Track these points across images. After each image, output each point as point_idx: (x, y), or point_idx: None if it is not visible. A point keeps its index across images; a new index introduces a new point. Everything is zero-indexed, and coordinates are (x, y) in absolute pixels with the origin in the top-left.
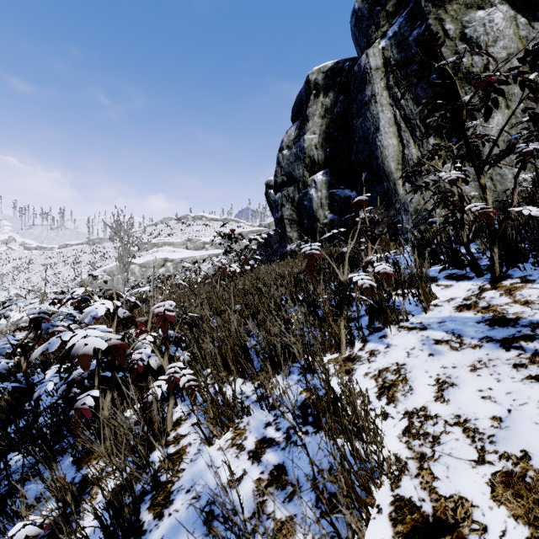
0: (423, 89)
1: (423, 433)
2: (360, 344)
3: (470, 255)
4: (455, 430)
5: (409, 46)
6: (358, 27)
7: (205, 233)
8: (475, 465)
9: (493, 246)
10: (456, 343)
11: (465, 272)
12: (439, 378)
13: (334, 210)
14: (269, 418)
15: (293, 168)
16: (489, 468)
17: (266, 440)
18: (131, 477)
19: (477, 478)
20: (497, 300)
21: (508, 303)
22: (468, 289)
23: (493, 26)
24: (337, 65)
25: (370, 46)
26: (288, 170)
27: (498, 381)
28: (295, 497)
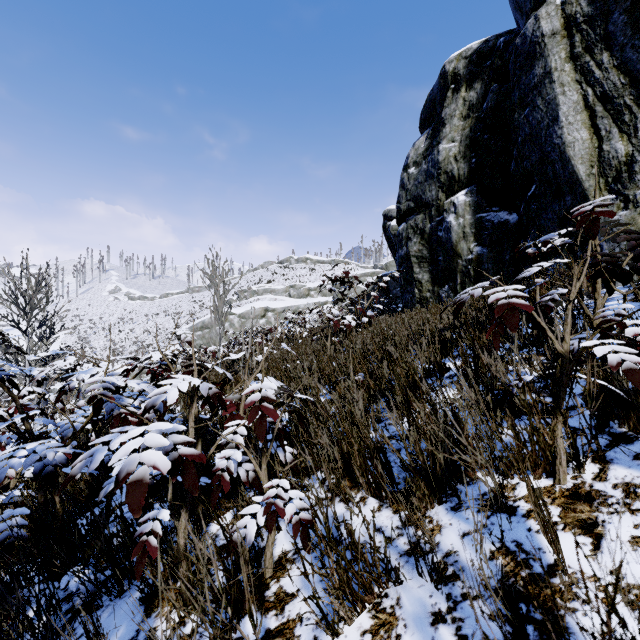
0: (636, 49)
1: None
2: (594, 466)
3: None
4: None
5: None
6: None
7: (309, 278)
8: None
9: None
10: None
11: None
12: None
13: (483, 242)
14: (437, 603)
15: (423, 190)
16: None
17: None
18: None
19: None
20: None
21: None
22: None
23: None
24: (486, 44)
25: (540, 5)
26: (416, 193)
27: None
28: None
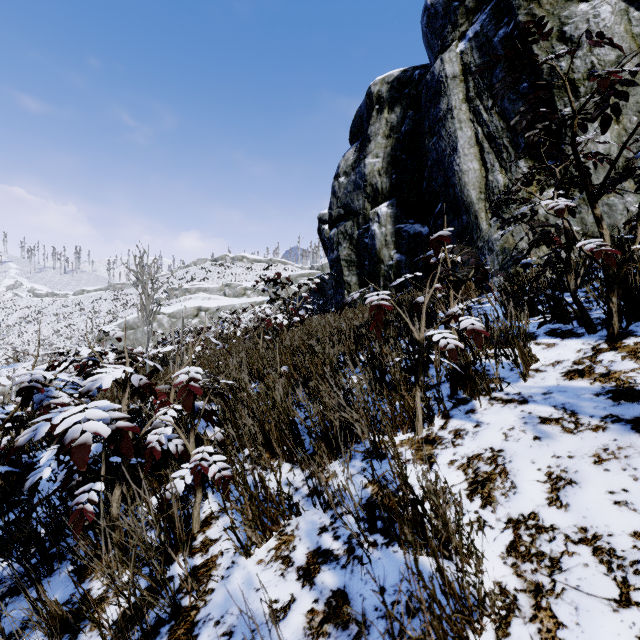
0: (511, 101)
1: (535, 552)
2: (441, 421)
3: (579, 306)
4: (581, 551)
5: (494, 49)
6: (430, 27)
7: (246, 277)
8: (617, 607)
9: (610, 294)
10: (570, 422)
11: (571, 327)
12: (551, 472)
13: (402, 250)
14: (324, 521)
15: (351, 199)
16: (639, 614)
17: (321, 553)
18: (142, 605)
19: (623, 629)
20: (619, 364)
21: (634, 369)
22: (578, 349)
23: (598, 22)
24: (405, 74)
25: (445, 50)
26: (345, 201)
27: (636, 479)
28: None
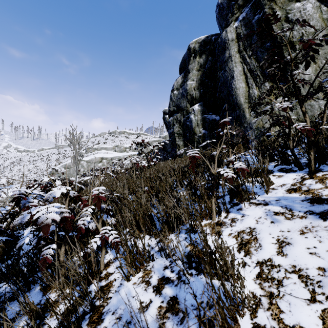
0: (261, 52)
1: (270, 277)
2: (225, 214)
3: (294, 156)
4: (292, 276)
5: (252, 26)
6: (220, 14)
7: (126, 142)
8: (309, 303)
9: (310, 150)
10: (289, 214)
11: (291, 167)
12: (279, 239)
13: (206, 128)
14: (166, 263)
15: (180, 102)
16: (319, 306)
17: (165, 279)
18: (76, 304)
19: (312, 313)
20: (314, 186)
21: (321, 188)
22: (294, 178)
23: (305, 12)
24: (207, 38)
25: (228, 26)
26: (177, 103)
27: (320, 241)
28: (184, 321)
